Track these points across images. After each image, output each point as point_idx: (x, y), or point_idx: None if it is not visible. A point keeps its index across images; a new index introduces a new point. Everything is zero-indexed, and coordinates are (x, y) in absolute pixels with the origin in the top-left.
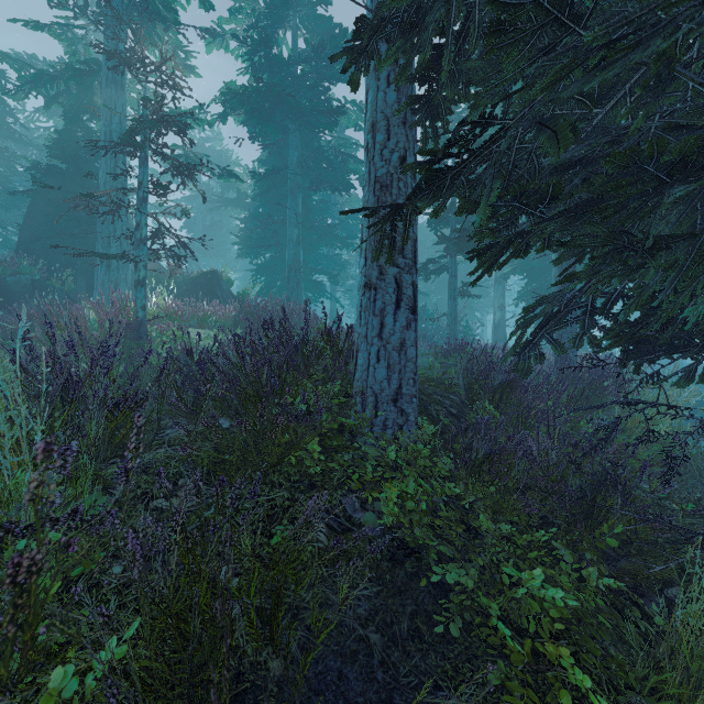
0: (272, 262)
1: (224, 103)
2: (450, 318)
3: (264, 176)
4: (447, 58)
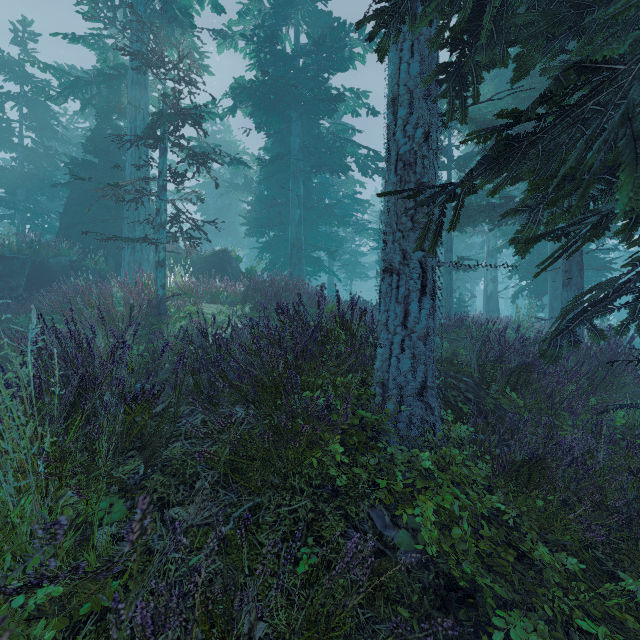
0: (275, 240)
1: (234, 98)
2: (445, 291)
3: (269, 162)
4: (489, 15)
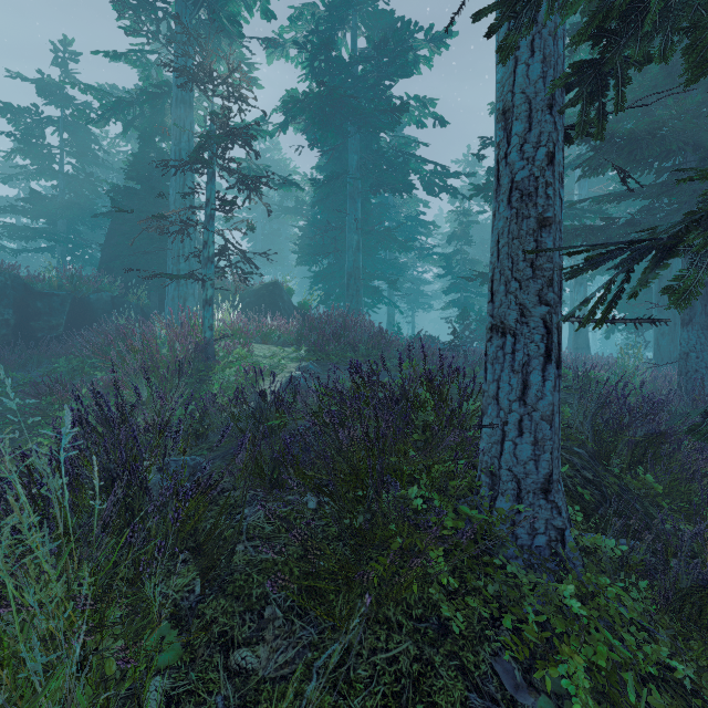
0: (330, 269)
1: (285, 112)
2: None
3: (324, 183)
4: None
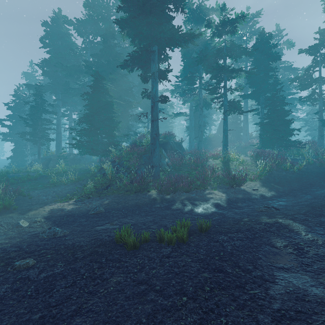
0: None
1: None
2: None
3: None
4: None
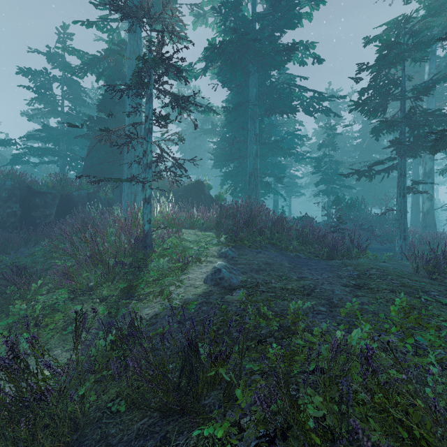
0: (235, 170)
1: (206, 59)
2: (399, 213)
3: (232, 109)
4: None
